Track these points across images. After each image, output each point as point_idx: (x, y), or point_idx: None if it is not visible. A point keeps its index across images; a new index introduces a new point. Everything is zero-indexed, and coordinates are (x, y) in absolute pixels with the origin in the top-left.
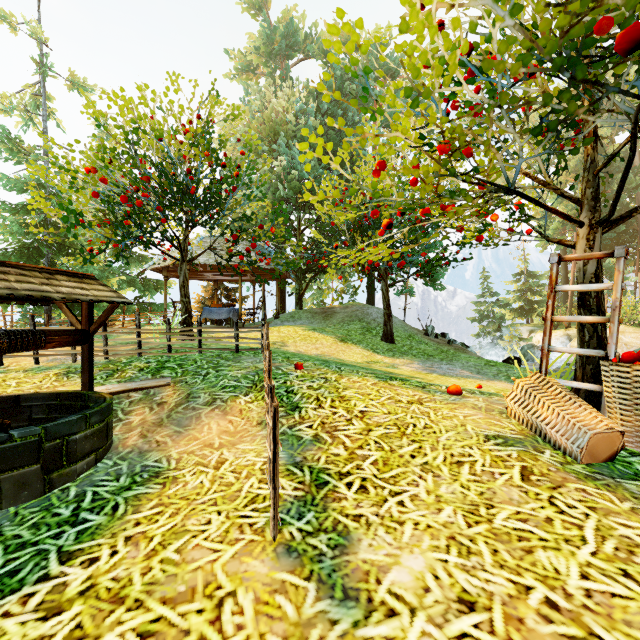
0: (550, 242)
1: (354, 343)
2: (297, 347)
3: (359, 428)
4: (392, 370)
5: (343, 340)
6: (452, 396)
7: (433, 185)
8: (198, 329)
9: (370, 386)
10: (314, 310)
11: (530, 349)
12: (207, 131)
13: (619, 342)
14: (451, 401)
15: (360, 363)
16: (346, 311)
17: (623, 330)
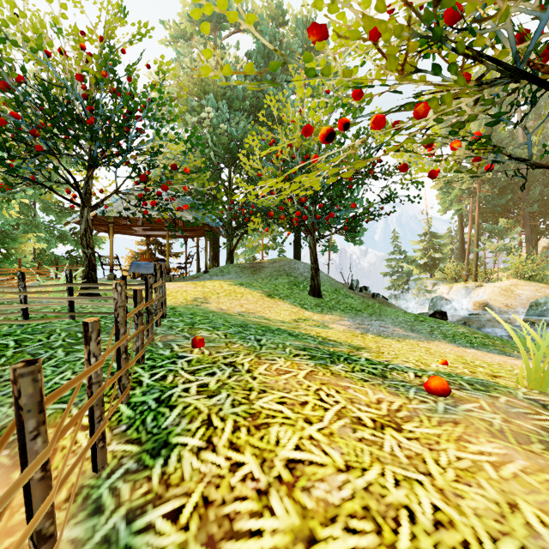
0: (449, 208)
1: (281, 298)
2: (220, 304)
3: (285, 529)
4: (324, 332)
5: (270, 295)
6: (437, 399)
7: (400, 64)
8: (67, 286)
9: (304, 381)
10: (243, 265)
11: (439, 300)
12: (113, 57)
13: (513, 294)
14: (445, 415)
15: (288, 322)
16: (274, 266)
17: (516, 283)
